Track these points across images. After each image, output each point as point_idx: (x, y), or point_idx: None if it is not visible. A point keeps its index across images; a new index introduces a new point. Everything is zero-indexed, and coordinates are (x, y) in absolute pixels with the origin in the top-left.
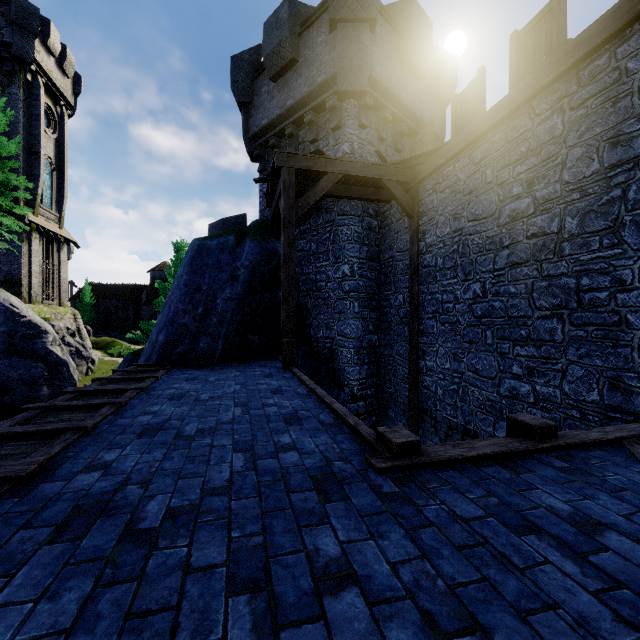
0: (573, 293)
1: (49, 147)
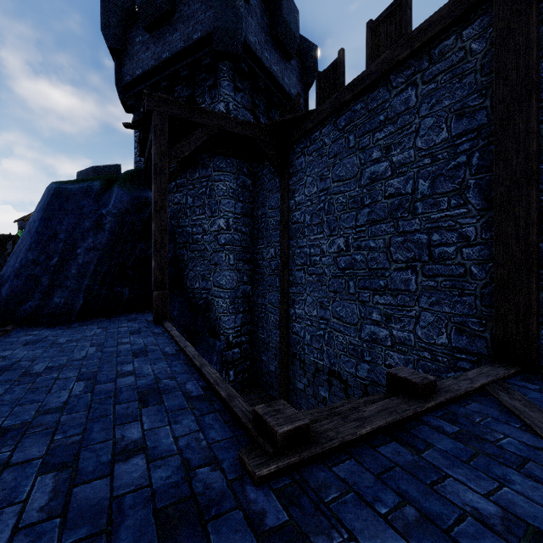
0: (425, 247)
1: None
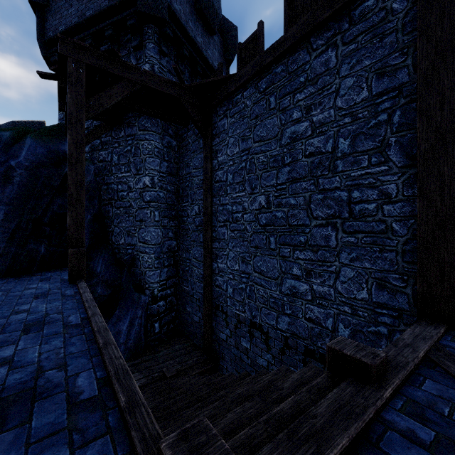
0: (345, 204)
1: None
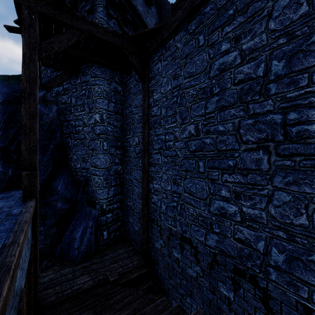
0: (280, 127)
1: None
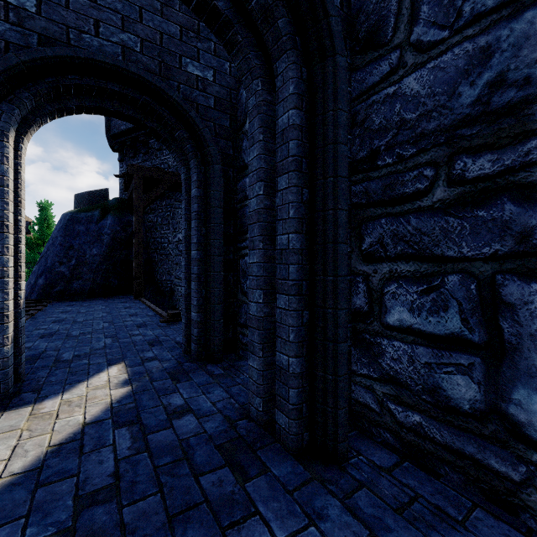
0: None
1: None
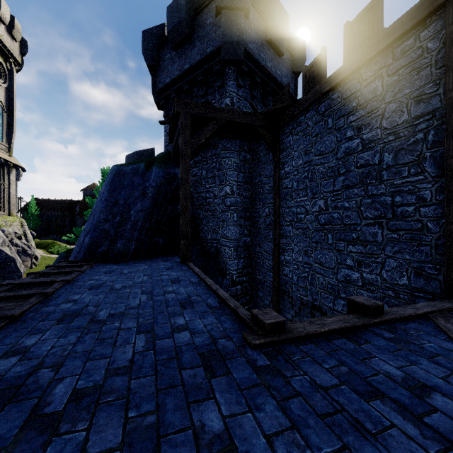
0: (389, 207)
1: (0, 94)
